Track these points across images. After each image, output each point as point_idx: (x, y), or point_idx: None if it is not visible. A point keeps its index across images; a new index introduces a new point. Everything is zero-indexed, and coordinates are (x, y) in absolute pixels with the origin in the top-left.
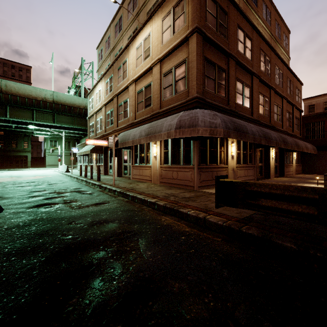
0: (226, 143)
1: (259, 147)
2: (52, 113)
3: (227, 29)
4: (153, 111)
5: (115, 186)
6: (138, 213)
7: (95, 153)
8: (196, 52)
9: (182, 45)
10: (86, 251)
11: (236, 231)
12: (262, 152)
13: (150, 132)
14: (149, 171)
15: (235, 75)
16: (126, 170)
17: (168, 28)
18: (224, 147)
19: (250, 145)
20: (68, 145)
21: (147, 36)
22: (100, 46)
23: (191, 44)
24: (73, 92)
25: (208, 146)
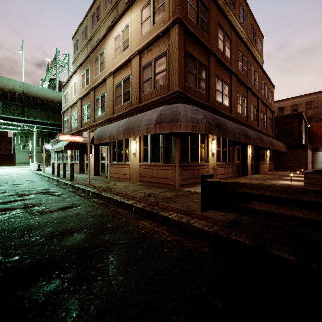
0: (206, 141)
1: (237, 145)
2: (22, 106)
3: (207, 25)
4: (132, 105)
5: (89, 186)
6: (112, 219)
7: (70, 149)
8: (178, 45)
9: (163, 36)
10: (32, 281)
11: (225, 239)
12: (240, 150)
13: (129, 127)
14: (128, 169)
15: (215, 72)
16: (103, 168)
17: (148, 18)
18: (205, 144)
19: (229, 143)
20: (41, 141)
21: (126, 26)
22: (76, 36)
23: (172, 36)
24: (47, 84)
25: (189, 143)
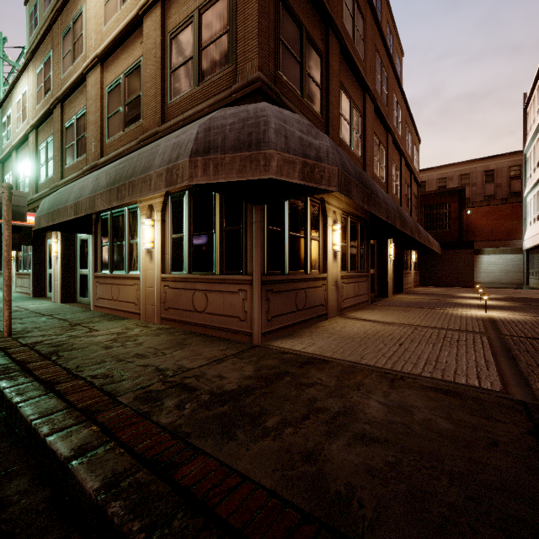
0: (322, 223)
1: (376, 238)
2: None
3: None
4: (143, 131)
5: None
6: None
7: None
8: None
9: None
10: None
11: None
12: (375, 248)
13: (122, 173)
14: (136, 291)
15: (339, 74)
16: (85, 287)
17: None
18: (319, 231)
19: (361, 233)
20: None
21: None
22: None
23: None
24: None
25: (286, 225)
